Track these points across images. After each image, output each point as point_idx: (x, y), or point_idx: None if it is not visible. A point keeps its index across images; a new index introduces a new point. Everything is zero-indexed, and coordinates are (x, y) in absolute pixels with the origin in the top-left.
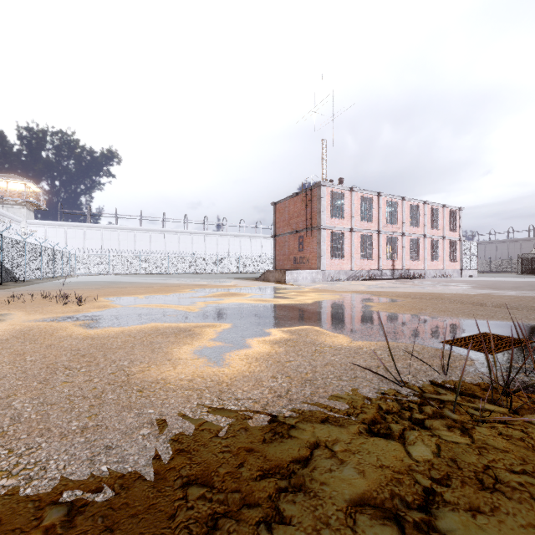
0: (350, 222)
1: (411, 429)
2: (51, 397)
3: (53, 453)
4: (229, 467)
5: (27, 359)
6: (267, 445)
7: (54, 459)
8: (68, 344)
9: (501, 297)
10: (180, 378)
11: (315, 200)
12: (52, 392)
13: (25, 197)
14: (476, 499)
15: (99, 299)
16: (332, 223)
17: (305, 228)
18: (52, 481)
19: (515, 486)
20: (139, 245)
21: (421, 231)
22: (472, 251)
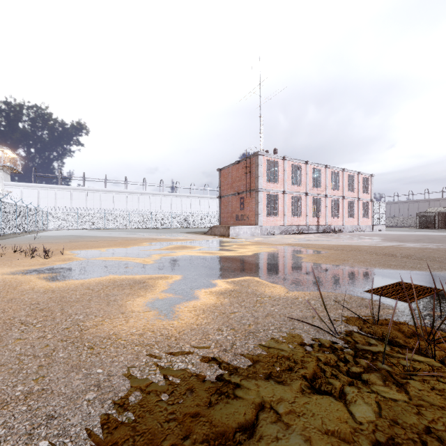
0: (283, 186)
1: (350, 384)
2: (1, 357)
3: None
4: (174, 438)
5: None
6: (213, 408)
7: None
8: (29, 298)
9: (407, 248)
10: (131, 332)
11: (254, 167)
12: (3, 351)
13: (2, 162)
14: None
15: (65, 252)
16: (268, 186)
17: (245, 190)
18: None
19: None
20: (104, 204)
21: (341, 193)
22: (381, 210)
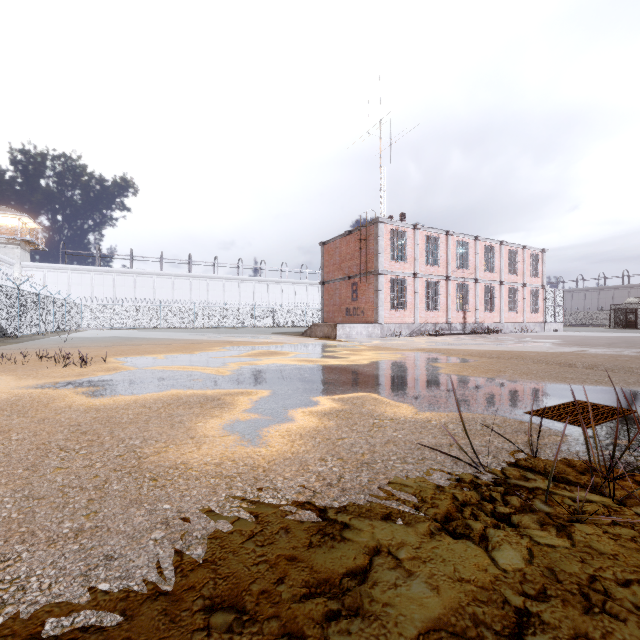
0: (413, 266)
1: (495, 527)
2: (39, 489)
3: (35, 566)
4: (265, 583)
5: (12, 438)
6: (315, 551)
7: (37, 575)
8: (67, 418)
9: (593, 356)
10: (205, 461)
11: (372, 239)
12: (41, 482)
13: (19, 235)
14: (583, 624)
15: (108, 360)
16: (392, 267)
17: (360, 273)
18: (32, 606)
19: (630, 605)
20: (159, 293)
21: (497, 277)
22: (557, 300)
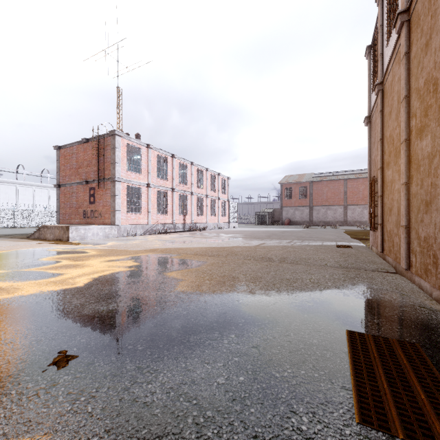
0: (147, 178)
1: None
2: None
3: None
4: None
5: None
6: None
7: None
8: None
9: (273, 248)
10: None
11: (109, 149)
12: None
13: None
14: None
15: None
16: (128, 176)
17: (97, 179)
18: None
19: None
20: None
21: (205, 192)
22: (235, 209)
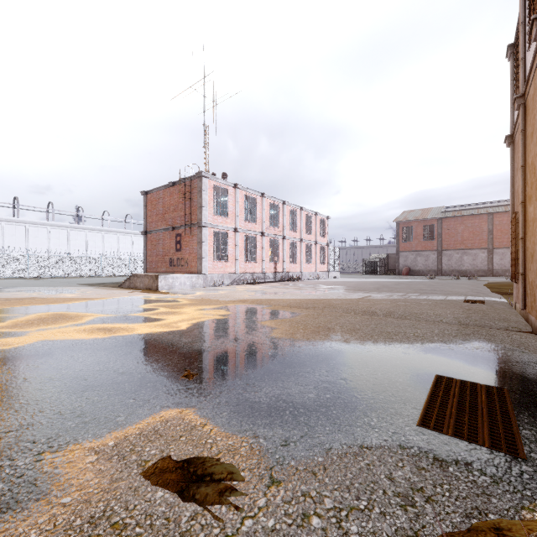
0: (234, 222)
1: None
2: None
3: None
4: None
5: None
6: None
7: None
8: None
9: (380, 301)
10: None
11: (196, 192)
12: None
13: None
14: None
15: None
16: (215, 221)
17: (184, 225)
18: None
19: None
20: None
21: (299, 235)
22: (336, 255)
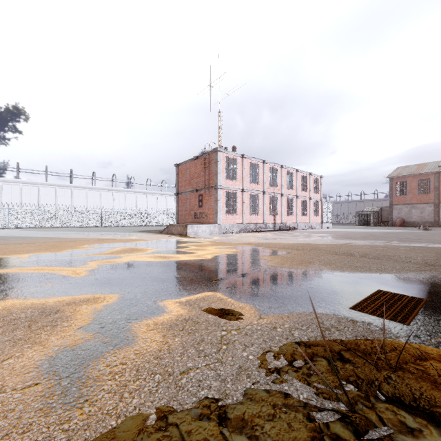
0: (242, 184)
1: None
2: None
3: None
4: None
5: None
6: None
7: None
8: None
9: (361, 246)
10: None
11: (213, 163)
12: None
13: None
14: None
15: None
16: (227, 184)
17: (204, 187)
18: None
19: None
20: (43, 199)
21: (295, 192)
22: (329, 209)
